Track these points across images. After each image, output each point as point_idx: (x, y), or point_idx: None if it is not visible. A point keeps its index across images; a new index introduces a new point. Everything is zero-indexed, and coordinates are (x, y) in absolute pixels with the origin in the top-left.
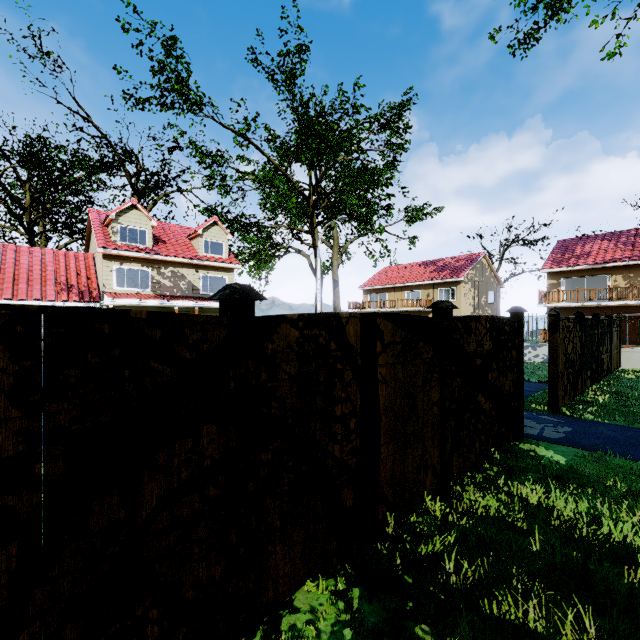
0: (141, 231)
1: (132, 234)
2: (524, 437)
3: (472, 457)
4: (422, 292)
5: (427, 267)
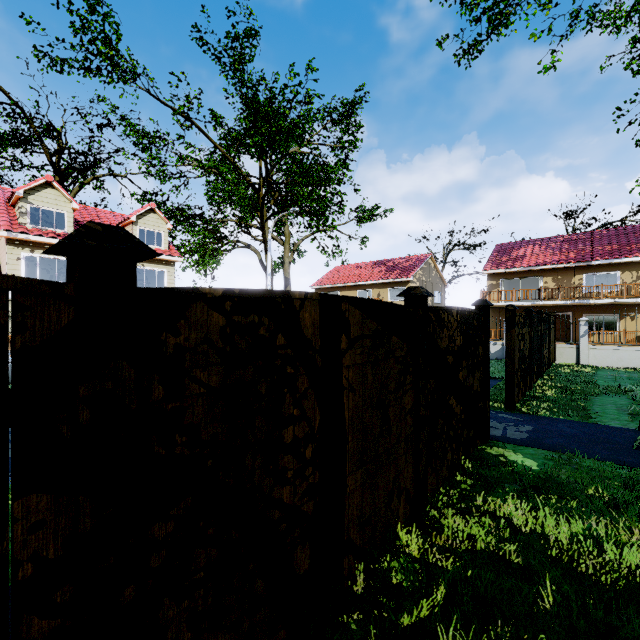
0: (58, 214)
1: (46, 217)
2: (489, 439)
3: (444, 470)
4: (373, 291)
5: (378, 267)
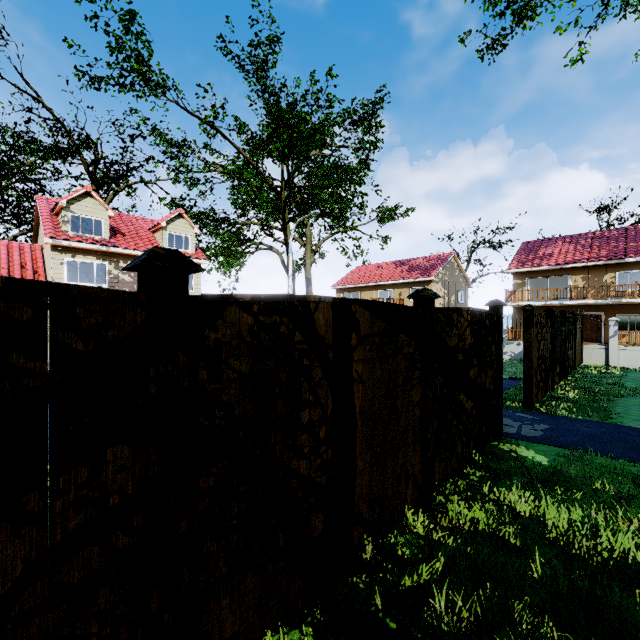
0: (96, 221)
1: (86, 224)
2: (503, 436)
3: (454, 461)
4: (394, 291)
5: (399, 266)
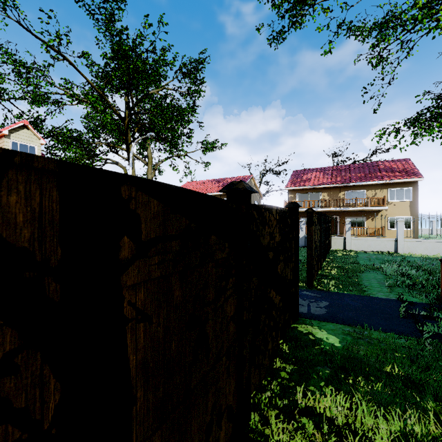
0: None
1: None
2: (299, 317)
3: (266, 361)
4: None
5: (216, 183)
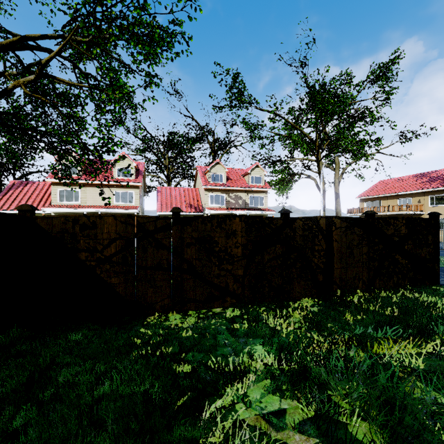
0: (221, 175)
1: (217, 177)
2: (439, 285)
3: (391, 283)
4: (413, 199)
5: (419, 179)
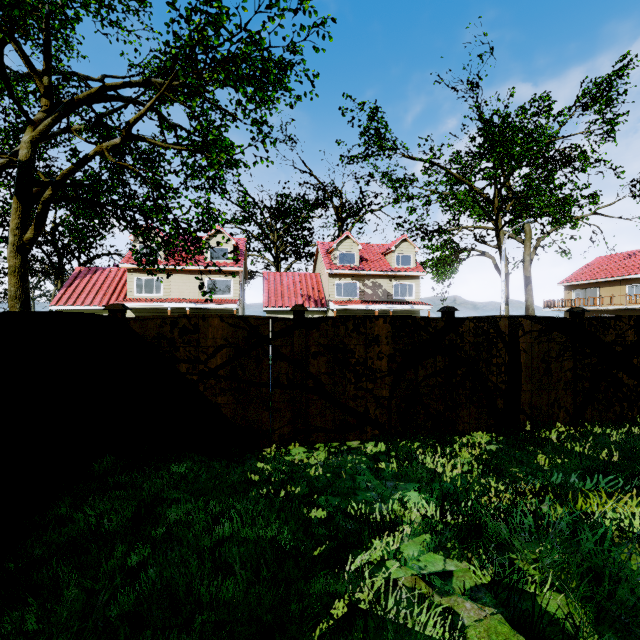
0: (351, 254)
1: (346, 257)
2: None
3: (610, 415)
4: None
5: None
